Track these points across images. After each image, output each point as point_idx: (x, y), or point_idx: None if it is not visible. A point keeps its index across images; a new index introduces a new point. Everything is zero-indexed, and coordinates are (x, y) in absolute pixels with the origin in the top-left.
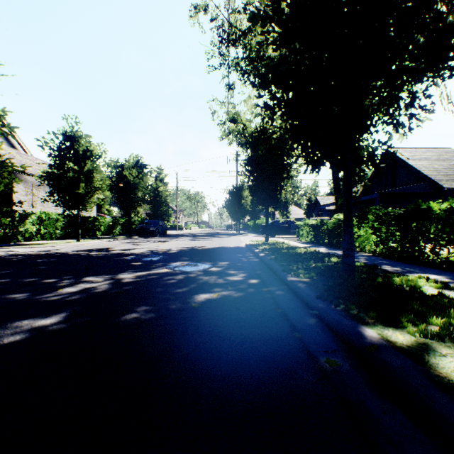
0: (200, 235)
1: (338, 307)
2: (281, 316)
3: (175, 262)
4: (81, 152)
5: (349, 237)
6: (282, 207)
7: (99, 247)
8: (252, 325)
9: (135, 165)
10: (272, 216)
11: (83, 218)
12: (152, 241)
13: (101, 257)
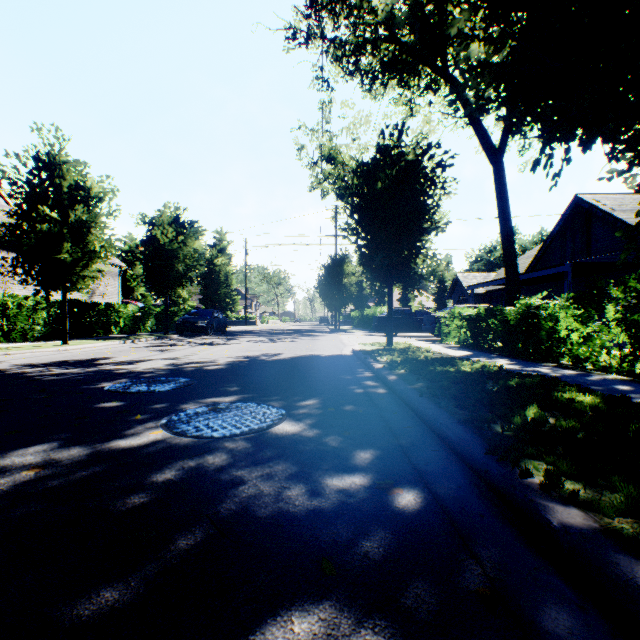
0: (278, 332)
1: None
2: None
3: (201, 398)
4: (66, 189)
5: None
6: (417, 285)
7: (86, 357)
8: None
9: (174, 222)
10: None
11: (86, 305)
12: (195, 343)
13: (55, 382)
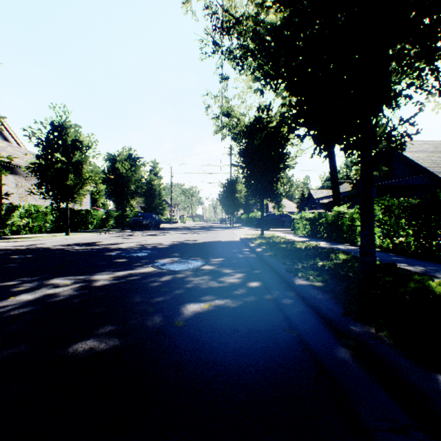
0: (194, 228)
1: (380, 332)
2: (299, 344)
3: (163, 258)
4: (69, 142)
5: (369, 231)
6: (278, 199)
7: (87, 241)
8: (260, 364)
9: (128, 158)
10: (266, 210)
11: (74, 211)
12: (144, 235)
13: (84, 252)
